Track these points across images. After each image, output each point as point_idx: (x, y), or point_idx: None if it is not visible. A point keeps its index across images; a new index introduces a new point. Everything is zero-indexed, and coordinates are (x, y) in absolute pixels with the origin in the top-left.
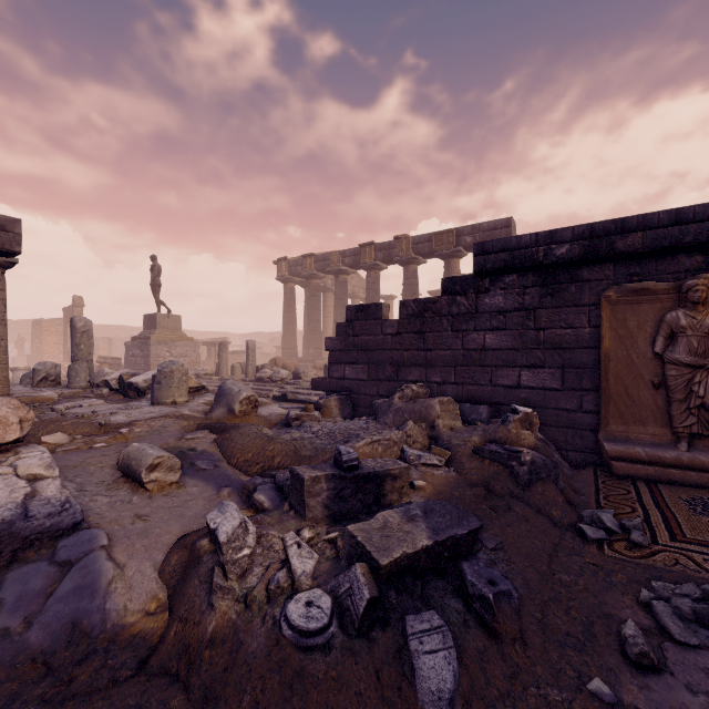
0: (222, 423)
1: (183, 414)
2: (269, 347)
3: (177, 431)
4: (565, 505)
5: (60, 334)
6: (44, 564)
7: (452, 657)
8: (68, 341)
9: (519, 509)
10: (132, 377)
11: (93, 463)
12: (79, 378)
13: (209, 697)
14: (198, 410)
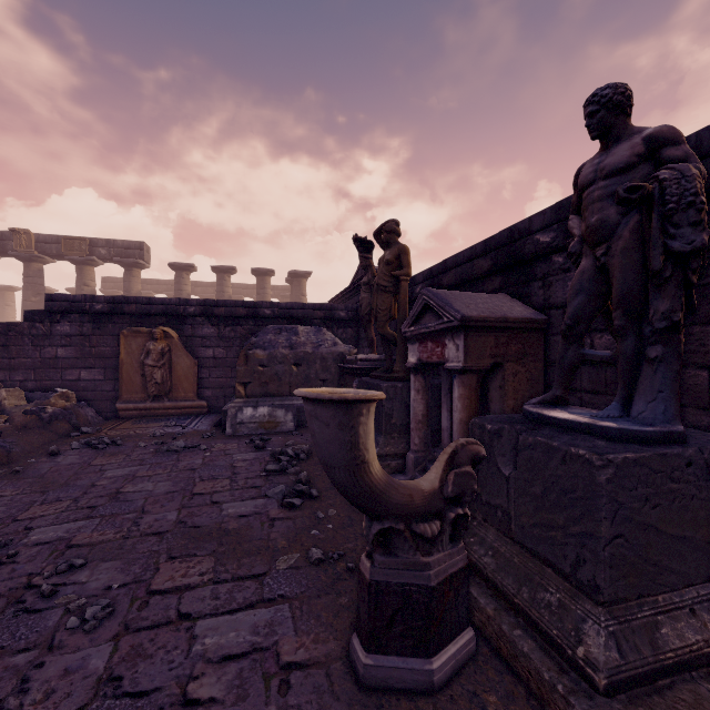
0: None
1: None
2: None
3: None
4: (70, 428)
5: None
6: None
7: None
8: None
9: (39, 431)
10: None
11: None
12: None
13: None
14: None
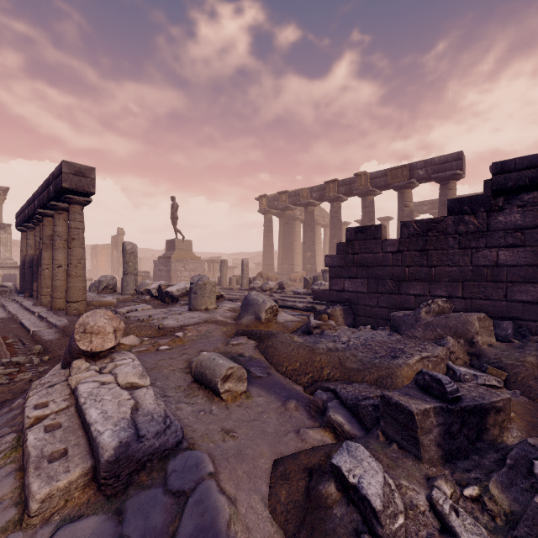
0: (256, 330)
1: (218, 320)
2: (249, 263)
3: (220, 336)
4: None
5: (109, 254)
6: (159, 492)
7: None
8: (114, 260)
9: None
10: (168, 287)
11: (165, 366)
12: (129, 287)
13: None
14: (227, 316)
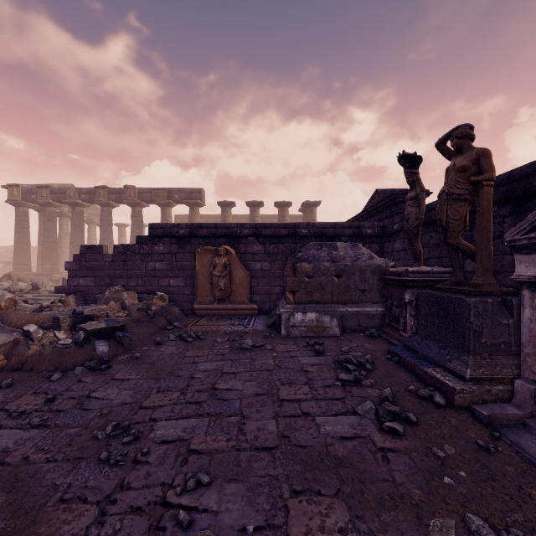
0: None
1: None
2: None
3: None
4: (166, 323)
5: None
6: None
7: (108, 347)
8: None
9: (147, 324)
10: None
11: None
12: None
13: (33, 367)
14: None
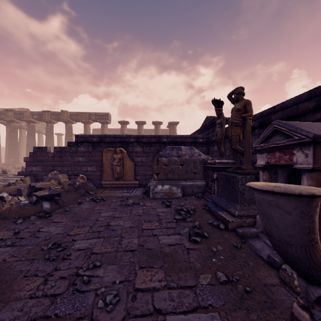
0: None
1: None
2: None
3: None
4: (85, 192)
5: None
6: None
7: (50, 205)
8: None
9: (73, 192)
10: None
11: None
12: None
13: (5, 217)
14: None
